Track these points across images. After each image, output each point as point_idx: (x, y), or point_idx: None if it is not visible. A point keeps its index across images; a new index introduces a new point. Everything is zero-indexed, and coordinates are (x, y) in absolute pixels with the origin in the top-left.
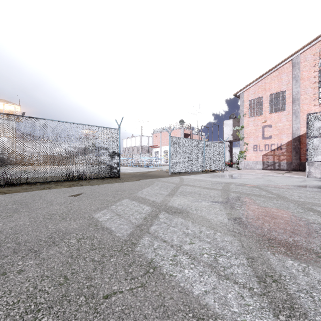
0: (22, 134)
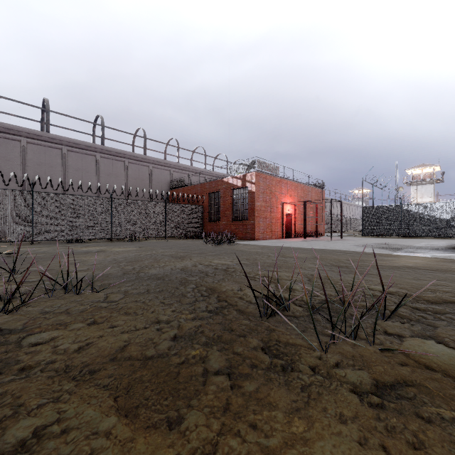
0: (413, 212)
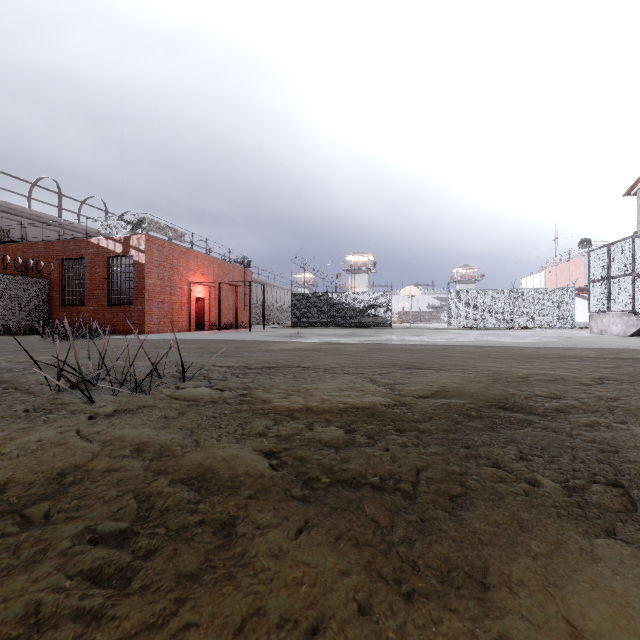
0: (337, 301)
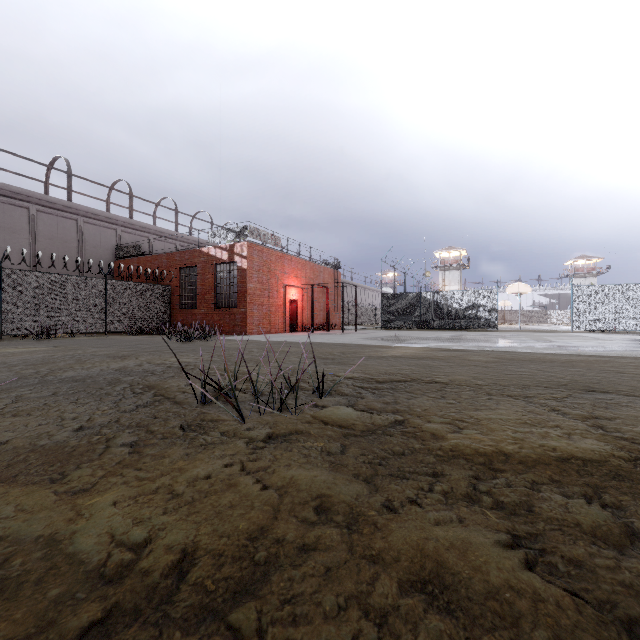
0: (432, 301)
